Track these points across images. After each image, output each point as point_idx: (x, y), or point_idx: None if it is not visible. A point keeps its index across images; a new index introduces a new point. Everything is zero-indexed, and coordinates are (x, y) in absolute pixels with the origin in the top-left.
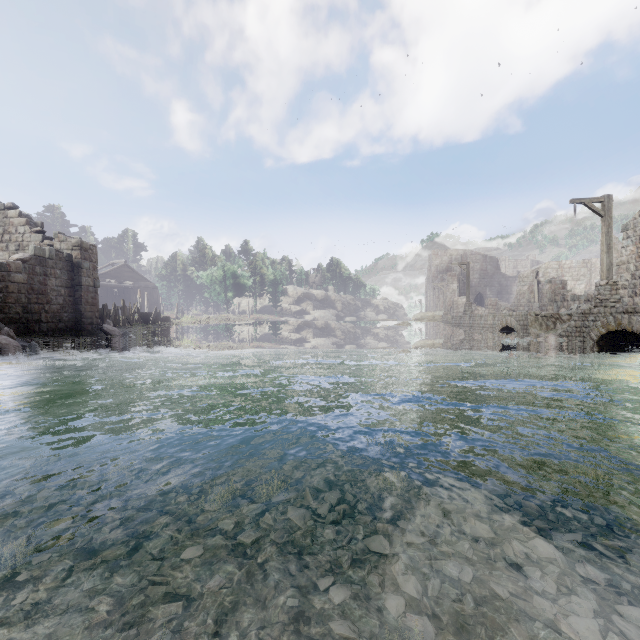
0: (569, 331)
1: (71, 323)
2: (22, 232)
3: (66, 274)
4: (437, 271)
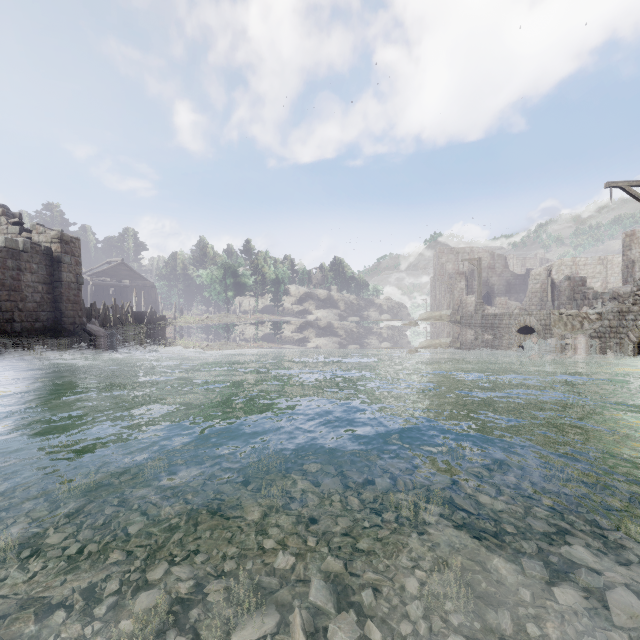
0: (602, 332)
1: (50, 323)
2: None
3: (44, 269)
4: (443, 269)
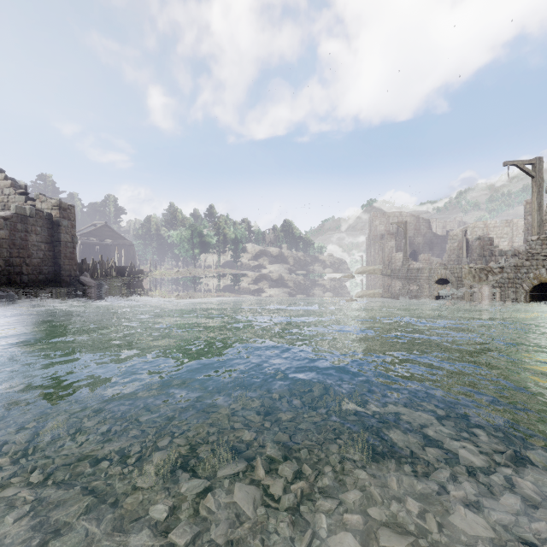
0: (502, 282)
1: (51, 275)
2: (7, 193)
3: (46, 231)
4: (376, 231)
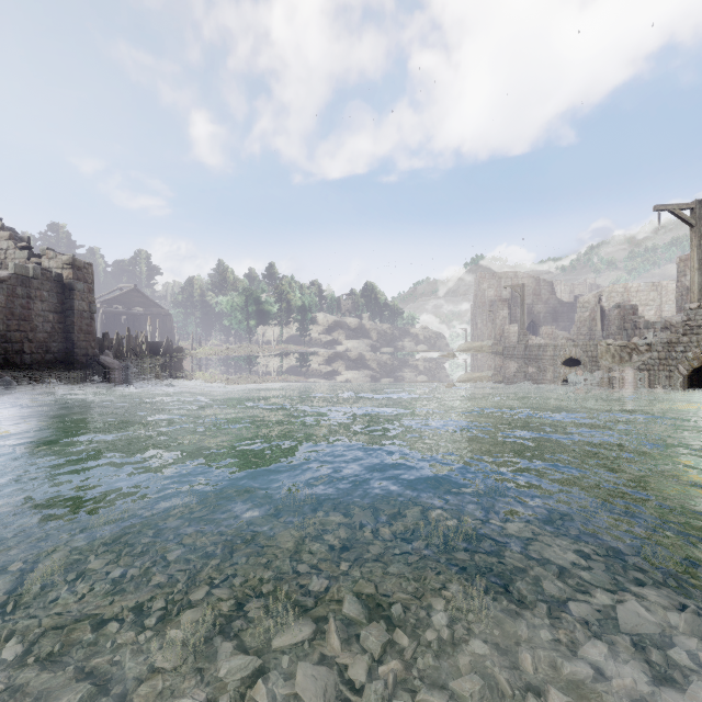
0: (651, 364)
1: (61, 354)
2: (5, 248)
3: (55, 297)
4: (484, 296)
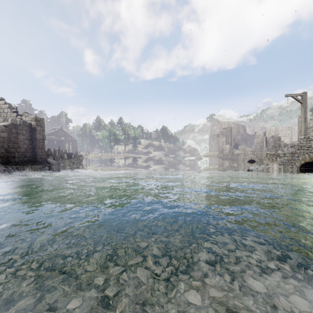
0: (284, 162)
1: (31, 158)
2: (6, 112)
3: (28, 133)
4: (215, 132)
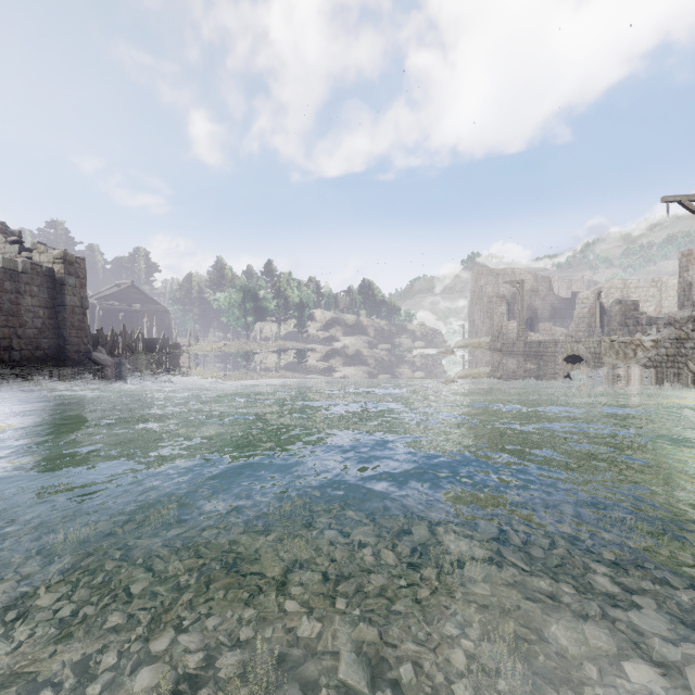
0: (658, 361)
1: (52, 351)
2: None
3: (46, 292)
4: (482, 292)
